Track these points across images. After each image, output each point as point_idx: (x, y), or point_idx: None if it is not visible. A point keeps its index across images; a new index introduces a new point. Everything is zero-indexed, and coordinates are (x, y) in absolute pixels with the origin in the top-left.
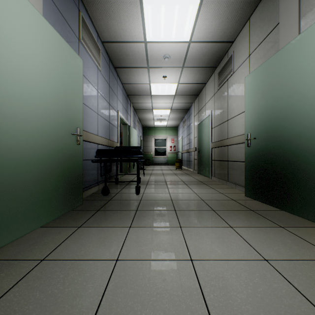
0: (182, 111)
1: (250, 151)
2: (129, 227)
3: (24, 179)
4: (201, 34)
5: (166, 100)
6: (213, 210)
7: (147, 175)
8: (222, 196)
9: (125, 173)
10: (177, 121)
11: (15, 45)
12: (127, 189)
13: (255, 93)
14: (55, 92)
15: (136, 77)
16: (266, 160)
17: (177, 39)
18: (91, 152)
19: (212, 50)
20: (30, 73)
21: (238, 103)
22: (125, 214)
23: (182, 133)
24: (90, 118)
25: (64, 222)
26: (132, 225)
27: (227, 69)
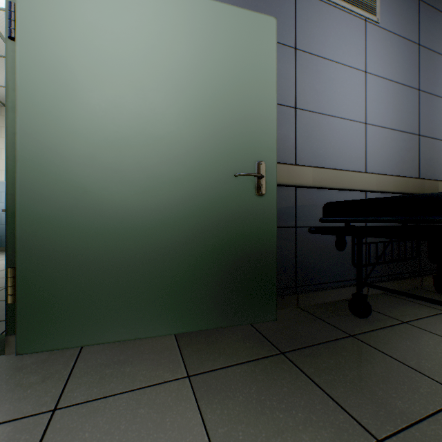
0: None
1: None
2: None
3: (134, 254)
4: None
5: None
6: None
7: None
8: None
9: None
10: None
11: (120, 60)
12: None
13: None
14: (197, 106)
15: None
16: None
17: None
18: None
19: None
20: (146, 91)
21: None
22: (310, 424)
23: None
24: (336, 138)
25: (201, 344)
26: None
27: None
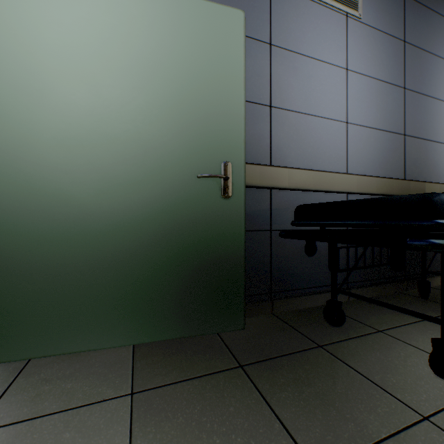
0: None
1: None
2: None
3: (86, 261)
4: None
5: None
6: None
7: None
8: None
9: None
10: None
11: (71, 54)
12: (430, 330)
13: None
14: (157, 104)
15: None
16: None
17: None
18: None
19: None
20: (99, 88)
21: None
22: None
23: None
24: (315, 138)
25: (158, 356)
26: None
27: None
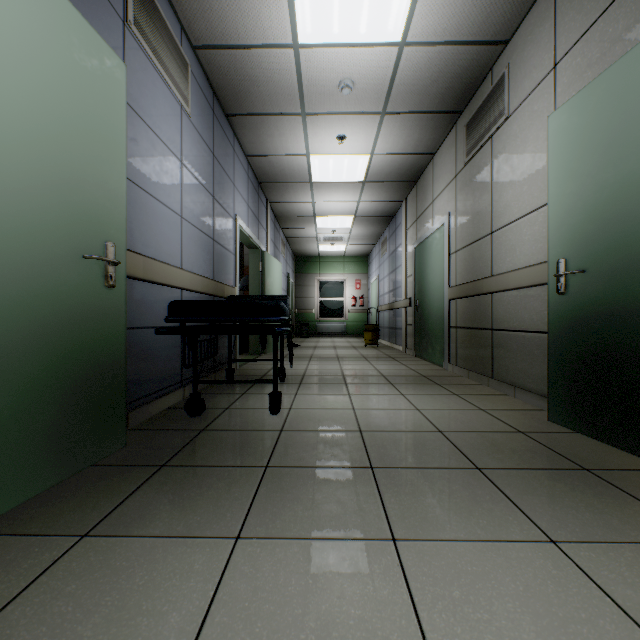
0: (379, 220)
1: (567, 306)
2: (236, 536)
3: None
4: (430, 20)
5: (344, 195)
6: (478, 470)
7: (302, 360)
8: (488, 420)
9: (254, 355)
10: (369, 242)
11: None
12: (251, 398)
13: (581, 153)
14: (23, 131)
15: (277, 139)
16: (620, 329)
17: (372, 37)
18: (163, 308)
19: (456, 67)
20: None
21: (521, 189)
22: (231, 483)
23: (379, 268)
24: (160, 226)
25: (48, 512)
26: (244, 530)
27: (490, 112)
